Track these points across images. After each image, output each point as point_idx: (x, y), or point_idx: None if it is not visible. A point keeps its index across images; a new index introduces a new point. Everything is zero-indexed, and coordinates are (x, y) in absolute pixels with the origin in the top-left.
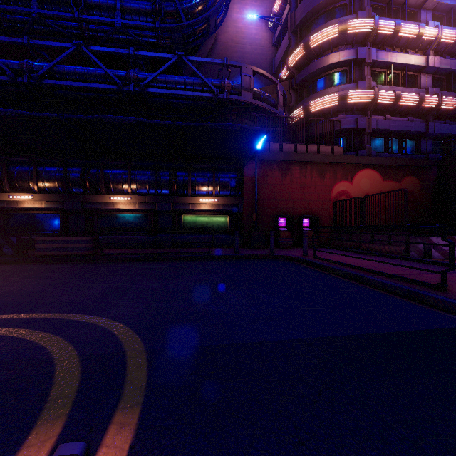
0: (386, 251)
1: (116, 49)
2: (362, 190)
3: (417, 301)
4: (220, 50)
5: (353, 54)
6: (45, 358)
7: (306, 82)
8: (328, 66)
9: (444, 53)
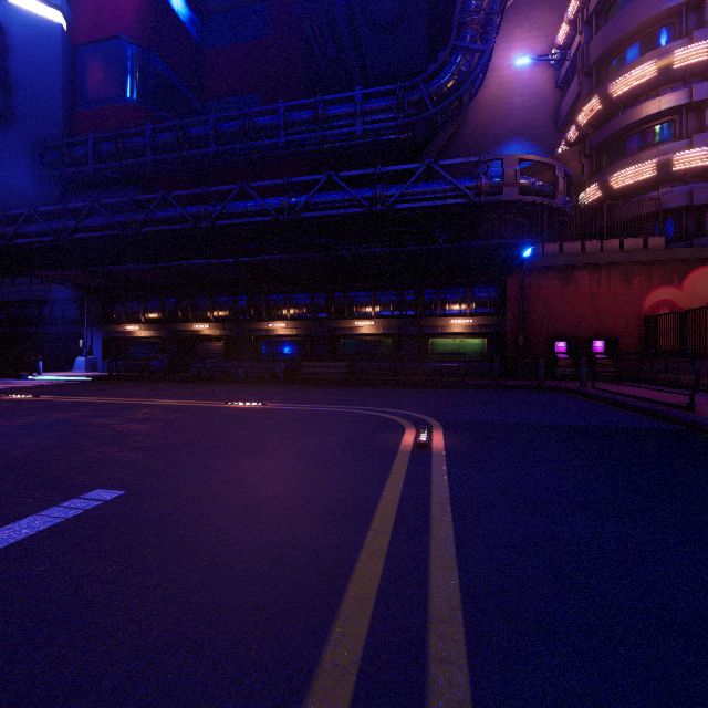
0: None
1: (363, 170)
2: (700, 298)
3: (660, 419)
4: (476, 115)
5: (685, 96)
6: (386, 418)
7: (605, 145)
8: (640, 120)
9: None
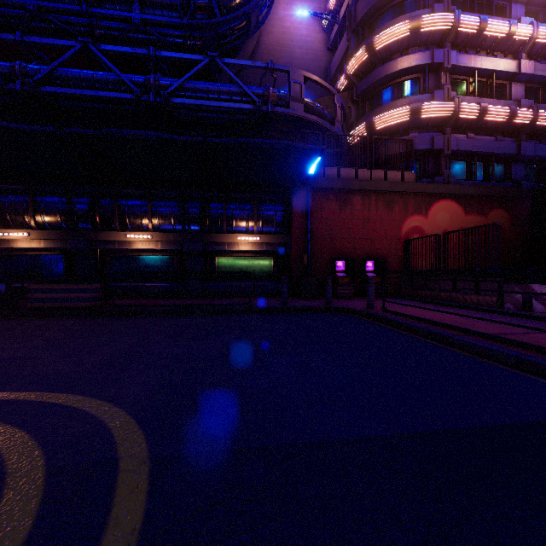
0: (473, 303)
1: (133, 49)
2: (439, 226)
3: (531, 373)
4: (263, 55)
5: (428, 57)
6: None
7: (369, 93)
8: (396, 73)
9: (540, 57)
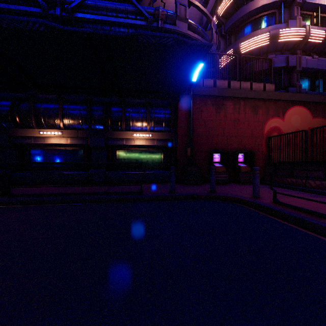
0: None
1: None
2: (293, 126)
3: None
4: None
5: None
6: None
7: (234, 28)
8: (257, 9)
9: None
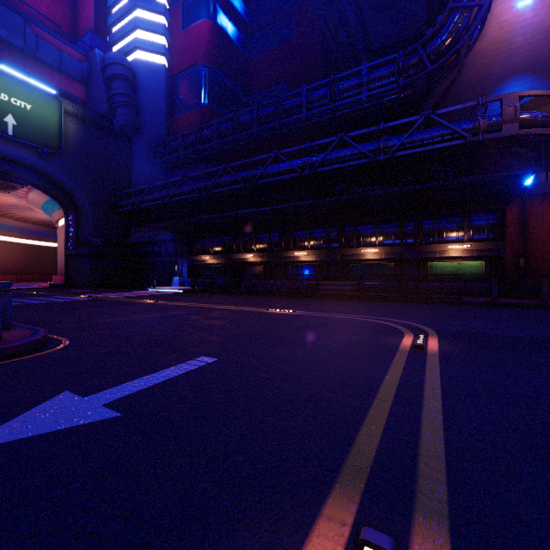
0: None
1: (368, 129)
2: None
3: None
4: (474, 62)
5: None
6: (388, 325)
7: None
8: None
9: None
